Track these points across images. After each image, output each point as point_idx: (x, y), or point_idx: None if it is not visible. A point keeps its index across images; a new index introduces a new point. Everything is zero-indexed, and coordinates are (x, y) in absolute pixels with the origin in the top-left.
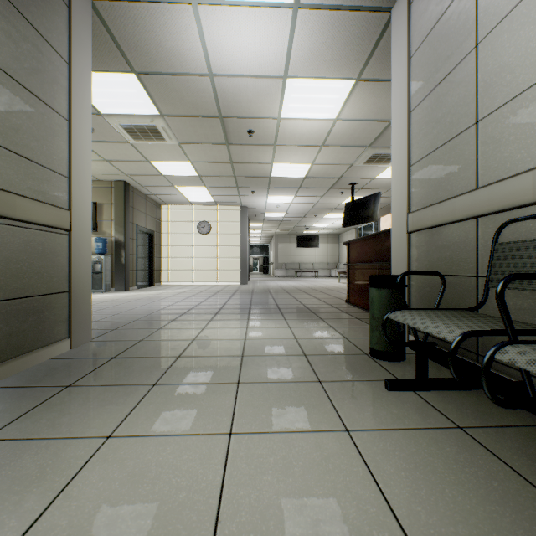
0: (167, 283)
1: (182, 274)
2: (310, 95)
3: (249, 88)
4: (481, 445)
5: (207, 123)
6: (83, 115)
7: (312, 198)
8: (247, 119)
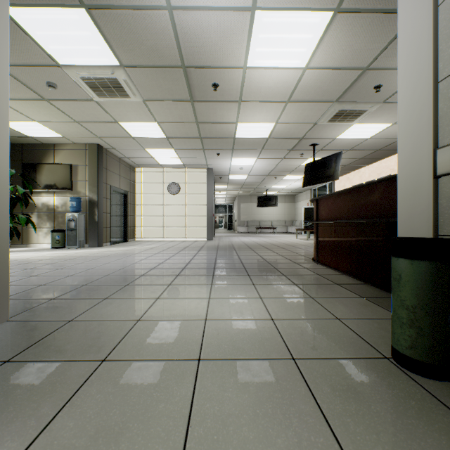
0: (141, 239)
1: (153, 230)
2: (280, 35)
3: (213, 26)
4: None
5: (170, 75)
6: None
7: (273, 160)
8: (211, 69)
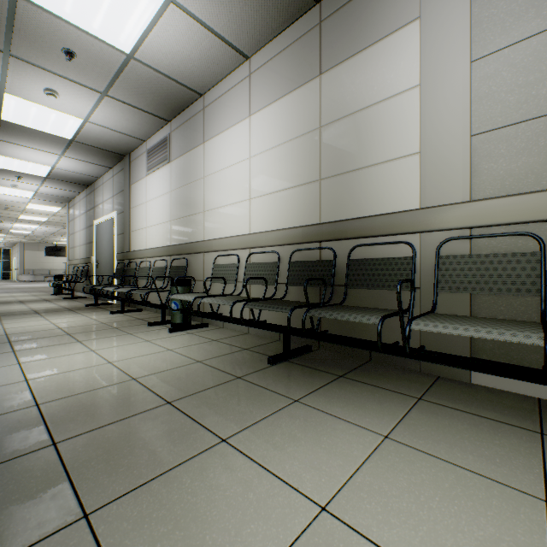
0: None
1: None
2: (42, 207)
3: (10, 202)
4: (60, 296)
5: None
6: None
7: (55, 228)
8: (6, 205)
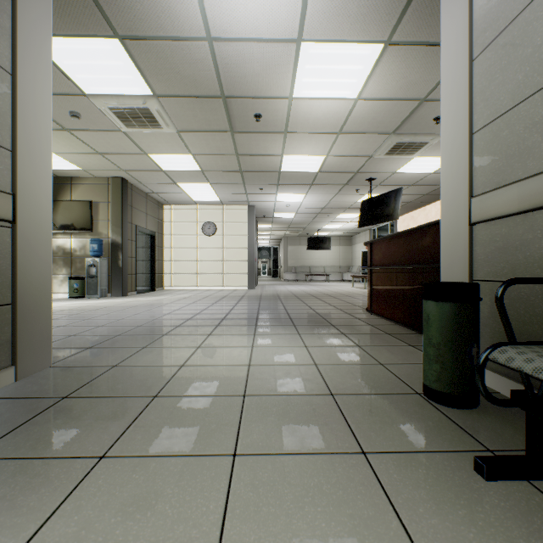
0: (170, 288)
1: (185, 278)
2: (328, 66)
3: (256, 57)
4: None
5: (208, 105)
6: (36, 71)
7: (325, 196)
8: (254, 99)
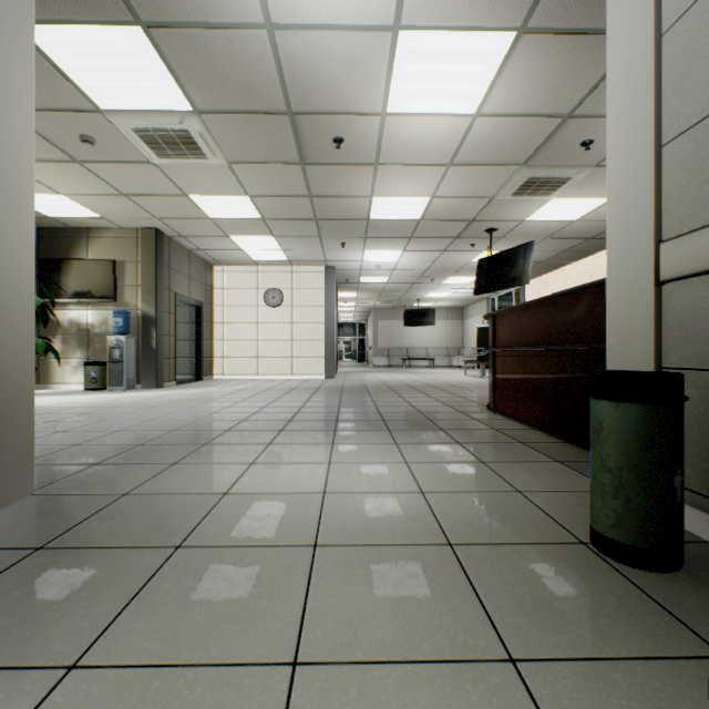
0: (222, 376)
1: (242, 363)
2: (436, 67)
3: (335, 53)
4: None
5: (269, 125)
6: (8, 58)
7: (429, 254)
8: (332, 116)
